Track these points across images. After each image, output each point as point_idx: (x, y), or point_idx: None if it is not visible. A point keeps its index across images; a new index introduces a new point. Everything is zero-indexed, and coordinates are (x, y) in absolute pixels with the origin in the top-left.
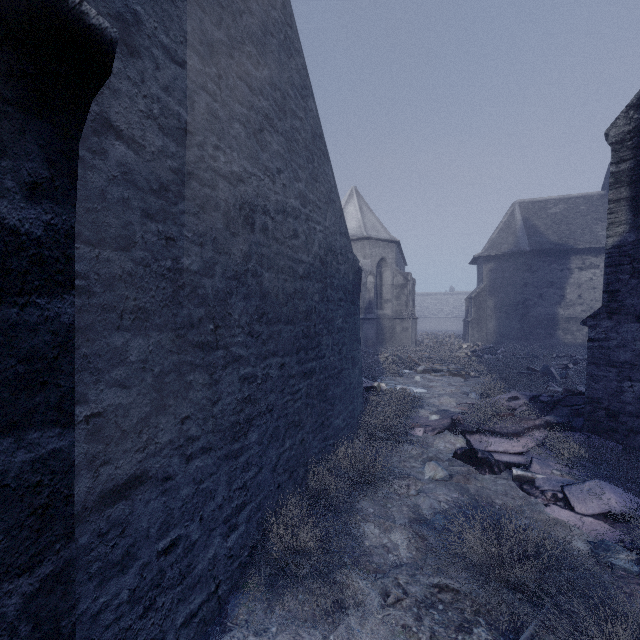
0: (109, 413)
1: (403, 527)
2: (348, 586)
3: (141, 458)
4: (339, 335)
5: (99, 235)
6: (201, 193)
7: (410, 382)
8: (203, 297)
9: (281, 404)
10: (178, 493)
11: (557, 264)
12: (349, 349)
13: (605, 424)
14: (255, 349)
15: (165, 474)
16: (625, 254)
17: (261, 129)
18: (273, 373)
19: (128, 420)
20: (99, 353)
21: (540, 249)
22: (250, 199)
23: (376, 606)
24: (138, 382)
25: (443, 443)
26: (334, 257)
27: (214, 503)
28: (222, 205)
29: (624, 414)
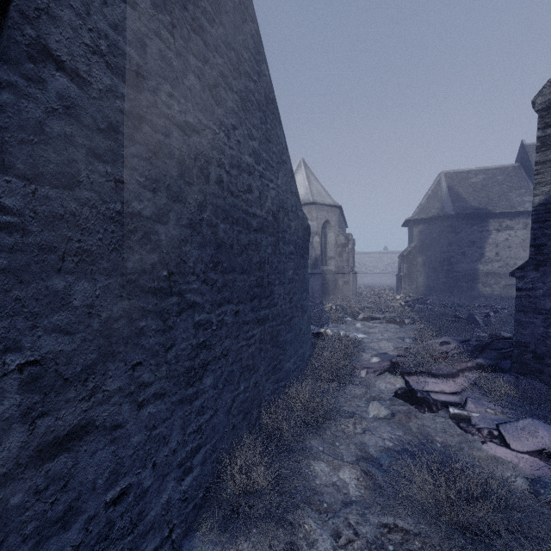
0: (48, 361)
1: (351, 465)
2: (300, 527)
3: (86, 407)
4: (290, 285)
5: (36, 170)
6: (154, 139)
7: (352, 328)
8: (156, 243)
9: (236, 349)
10: (129, 441)
11: (477, 226)
12: (299, 298)
13: (532, 366)
14: (210, 296)
15: (114, 422)
16: (550, 211)
17: (216, 85)
18: (228, 320)
19: (71, 368)
20: (36, 296)
21: (463, 213)
22: (205, 151)
23: (328, 548)
24: (83, 328)
25: (384, 383)
26: (285, 214)
27: (168, 448)
28: (176, 153)
29: (550, 357)
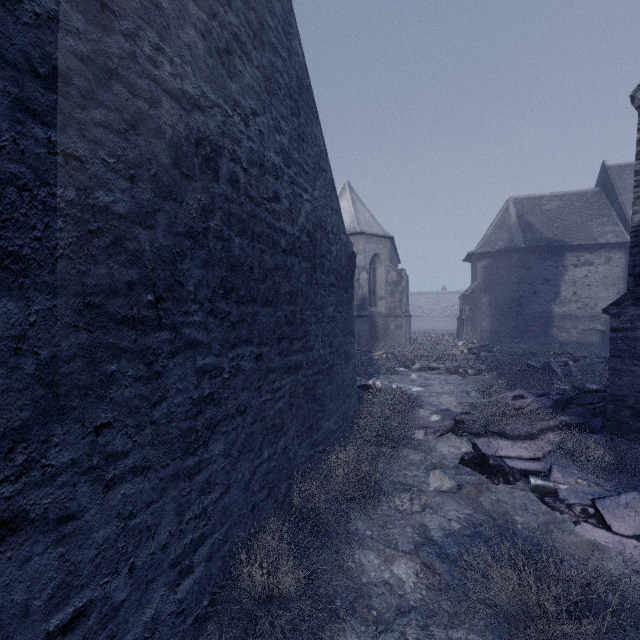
0: None
1: (408, 556)
2: None
3: (12, 492)
4: (330, 325)
5: None
6: (131, 105)
7: (406, 380)
8: (135, 254)
9: (257, 405)
10: (89, 537)
11: (552, 261)
12: (342, 342)
13: (631, 425)
14: (220, 333)
15: (63, 512)
16: None
17: (228, 50)
18: (246, 365)
19: None
20: None
21: (535, 245)
22: (212, 136)
23: None
24: (5, 371)
25: (447, 447)
26: (324, 235)
27: (154, 543)
28: (168, 132)
29: None
